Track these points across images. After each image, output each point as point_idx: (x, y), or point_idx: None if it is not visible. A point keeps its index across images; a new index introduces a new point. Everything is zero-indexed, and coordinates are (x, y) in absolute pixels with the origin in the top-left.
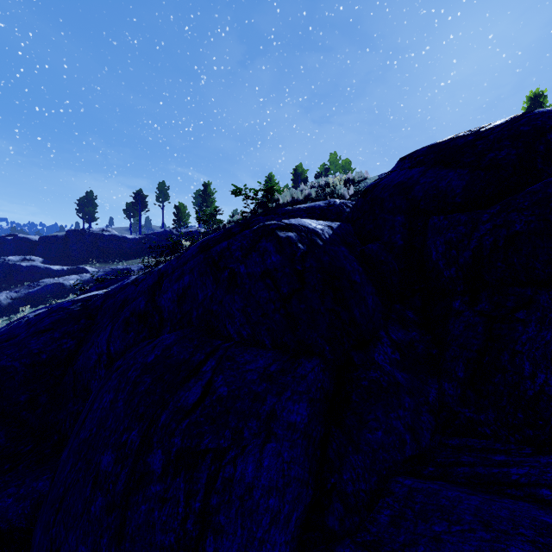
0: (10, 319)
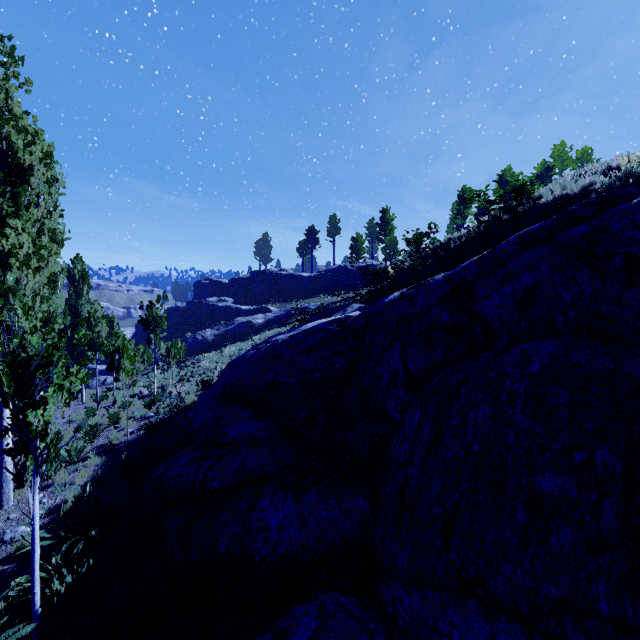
0: (221, 352)
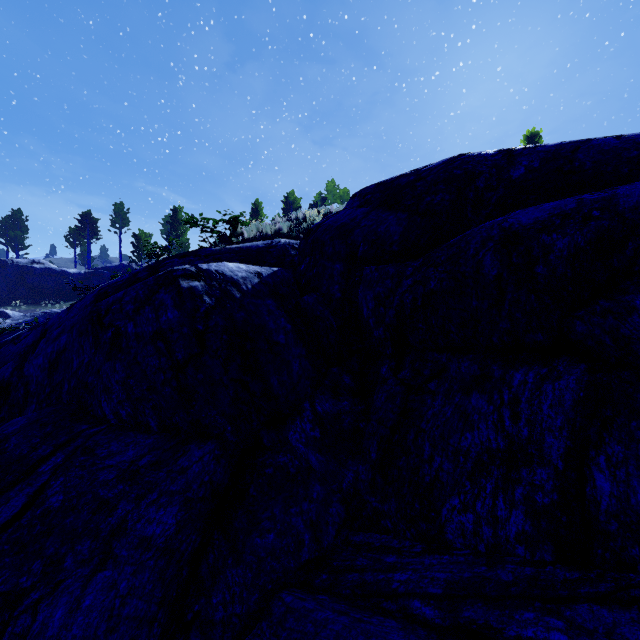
0: None
